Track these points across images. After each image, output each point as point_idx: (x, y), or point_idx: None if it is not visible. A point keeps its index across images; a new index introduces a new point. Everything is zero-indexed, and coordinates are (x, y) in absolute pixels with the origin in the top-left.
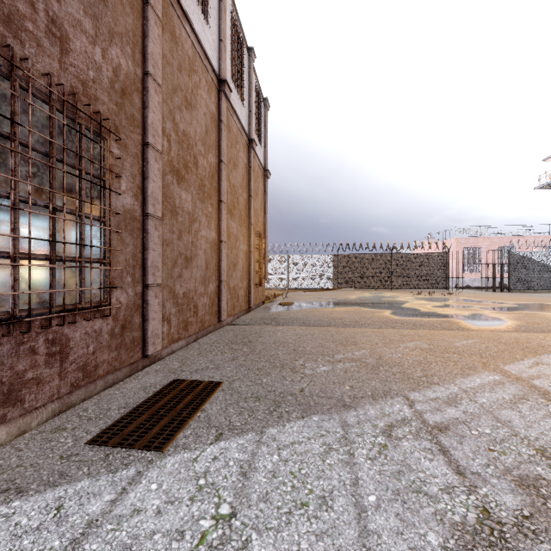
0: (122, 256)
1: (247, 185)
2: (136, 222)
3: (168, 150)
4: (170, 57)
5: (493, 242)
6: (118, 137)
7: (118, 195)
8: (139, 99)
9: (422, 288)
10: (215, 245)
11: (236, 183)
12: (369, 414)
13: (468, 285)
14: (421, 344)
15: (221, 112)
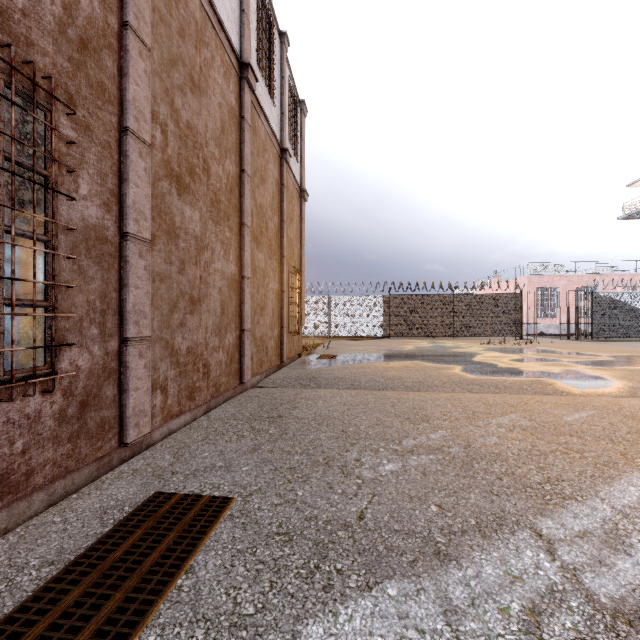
0: (82, 295)
1: (279, 207)
2: (107, 245)
3: (162, 145)
4: (167, 13)
5: (571, 281)
6: (69, 108)
7: (70, 199)
8: (112, 61)
9: (490, 336)
10: (235, 283)
11: (264, 203)
12: (486, 577)
13: (542, 332)
14: (519, 420)
15: (243, 106)
